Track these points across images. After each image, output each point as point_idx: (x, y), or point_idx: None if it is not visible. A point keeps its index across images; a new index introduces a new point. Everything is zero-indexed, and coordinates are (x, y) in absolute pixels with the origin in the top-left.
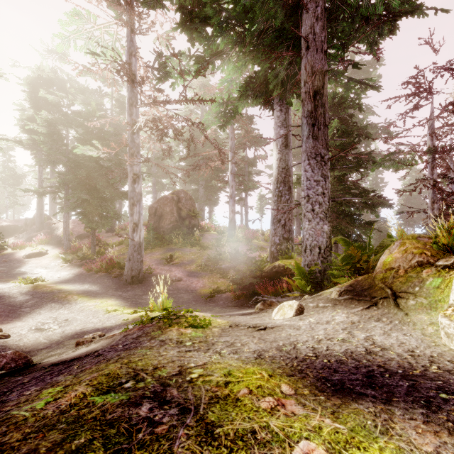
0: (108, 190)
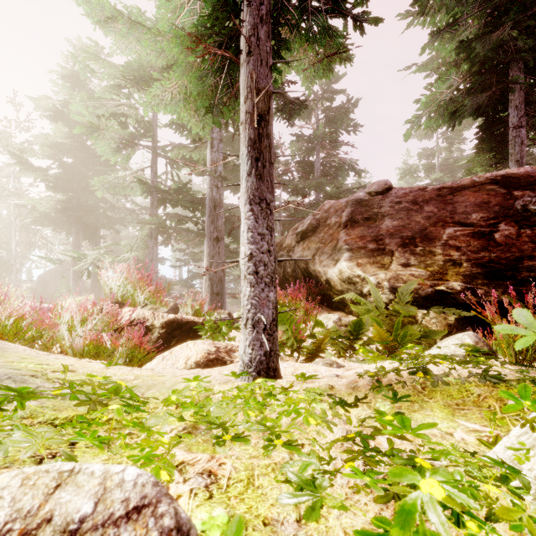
0: (1, 270)
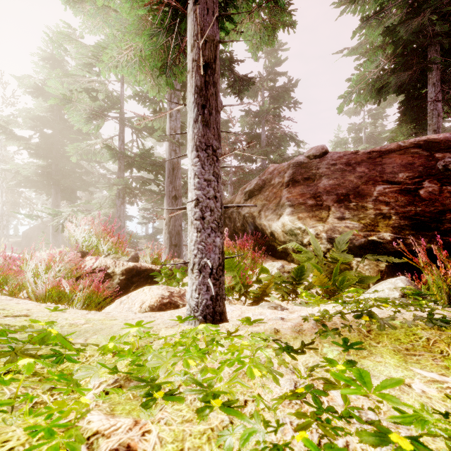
0: None
